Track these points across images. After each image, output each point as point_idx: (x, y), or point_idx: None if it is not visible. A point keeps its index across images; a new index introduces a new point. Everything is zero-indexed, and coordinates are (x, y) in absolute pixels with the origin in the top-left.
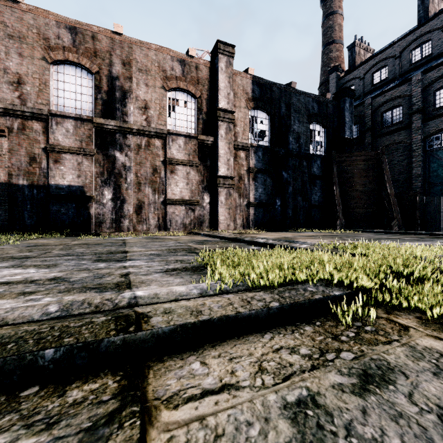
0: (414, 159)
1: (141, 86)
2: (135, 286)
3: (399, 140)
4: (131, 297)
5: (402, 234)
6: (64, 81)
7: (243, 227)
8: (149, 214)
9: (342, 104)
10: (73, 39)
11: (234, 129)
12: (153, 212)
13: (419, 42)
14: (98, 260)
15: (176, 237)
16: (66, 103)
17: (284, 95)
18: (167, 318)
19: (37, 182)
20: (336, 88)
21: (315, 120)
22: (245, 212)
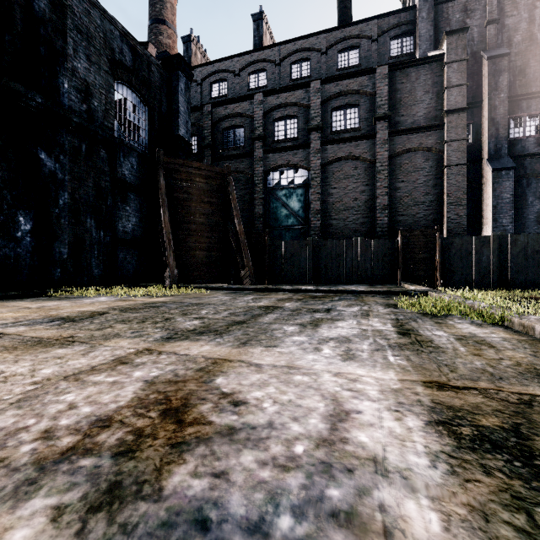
0: (257, 195)
1: None
2: None
3: (242, 169)
4: None
5: (262, 291)
6: None
7: None
8: None
9: (174, 80)
10: None
11: None
12: None
13: (256, 67)
14: None
15: None
16: None
17: None
18: None
19: None
20: None
21: (126, 78)
22: None
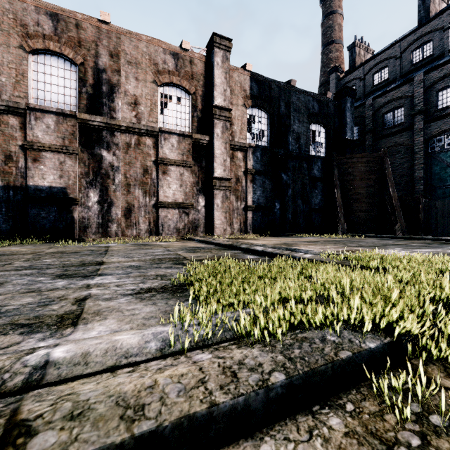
0: (416, 161)
1: (130, 80)
2: (84, 321)
3: (401, 142)
4: (38, 363)
5: (407, 239)
6: (45, 72)
7: (241, 232)
8: (139, 218)
9: (343, 104)
10: (54, 27)
11: (231, 128)
12: (143, 216)
13: (420, 42)
14: (61, 276)
15: (168, 243)
16: (47, 96)
17: (283, 93)
18: (67, 433)
19: (13, 183)
20: (336, 89)
21: (315, 120)
22: (242, 215)
